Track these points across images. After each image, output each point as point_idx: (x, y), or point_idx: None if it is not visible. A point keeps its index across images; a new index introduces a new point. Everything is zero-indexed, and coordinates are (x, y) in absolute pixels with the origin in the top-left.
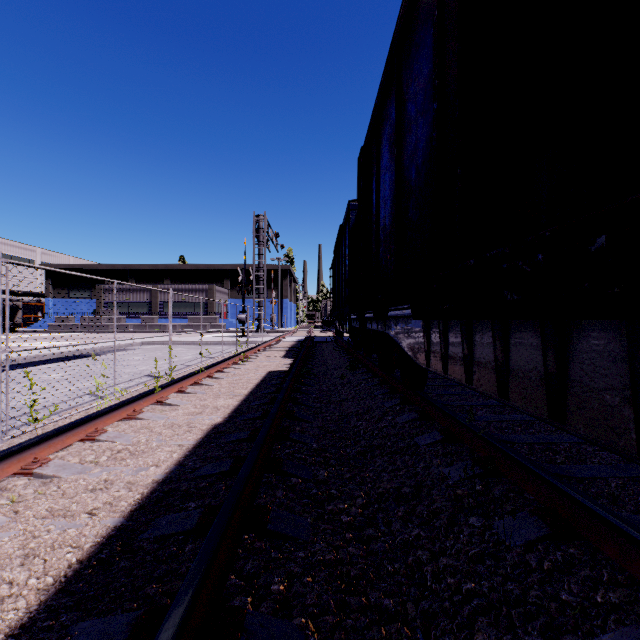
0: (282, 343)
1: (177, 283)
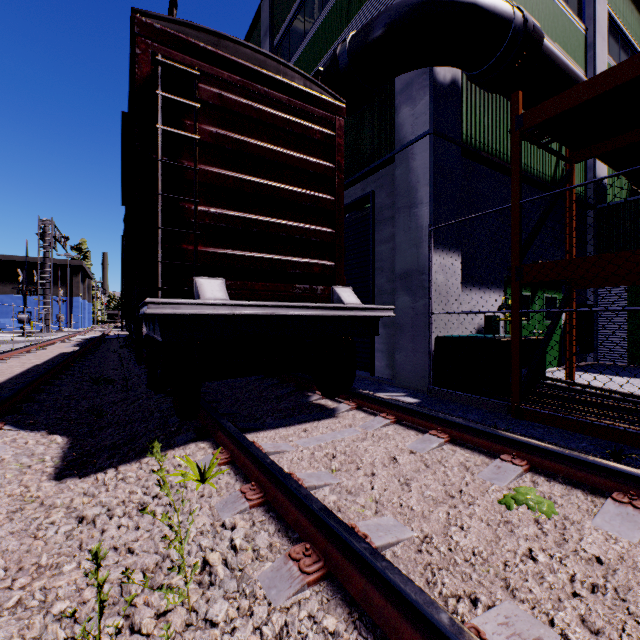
0: (73, 340)
1: None
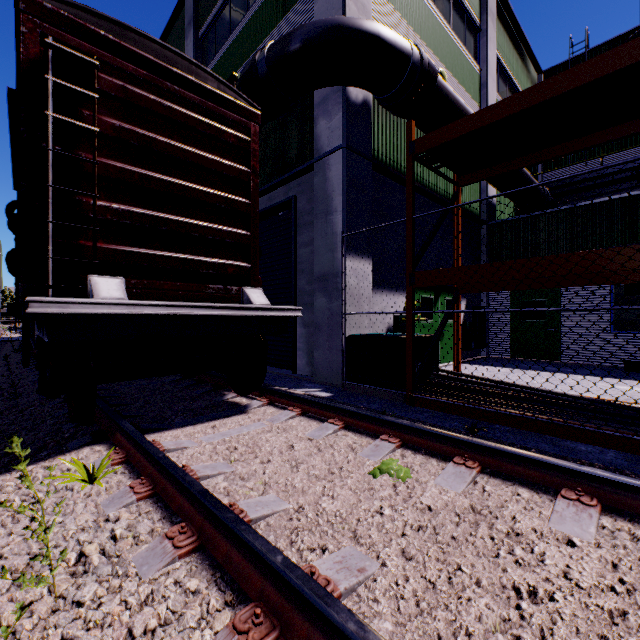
0: None
1: None
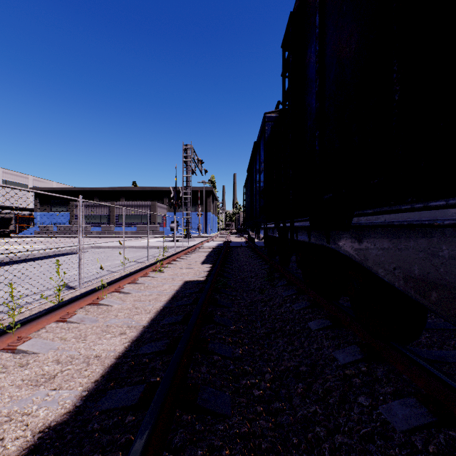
0: (204, 247)
1: (129, 201)
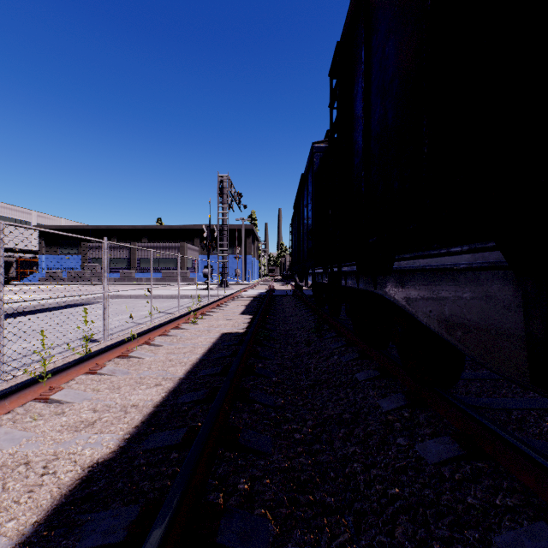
0: (243, 296)
1: (153, 241)
